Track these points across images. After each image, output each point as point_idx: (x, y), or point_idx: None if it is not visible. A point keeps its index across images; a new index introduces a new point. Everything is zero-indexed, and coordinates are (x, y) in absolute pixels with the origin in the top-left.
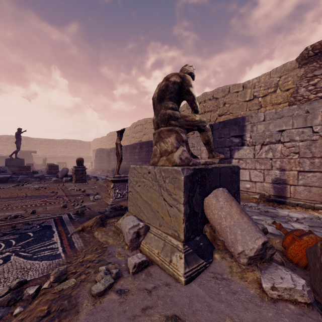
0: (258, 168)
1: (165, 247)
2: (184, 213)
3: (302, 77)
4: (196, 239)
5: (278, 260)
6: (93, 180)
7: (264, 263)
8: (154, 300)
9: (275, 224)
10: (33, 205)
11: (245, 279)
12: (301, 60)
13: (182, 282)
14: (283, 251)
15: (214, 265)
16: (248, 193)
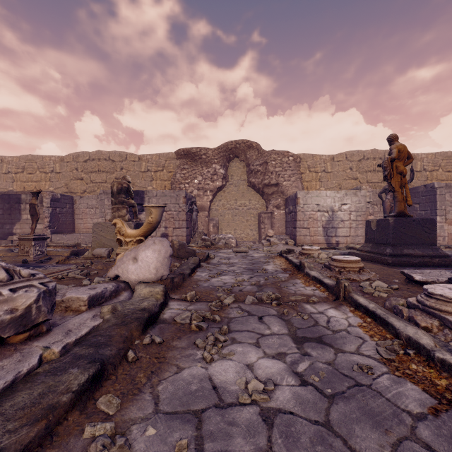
0: None
1: None
2: None
3: (178, 167)
4: None
5: None
6: None
7: None
8: None
9: None
10: None
11: None
12: (177, 154)
13: None
14: None
15: None
16: None
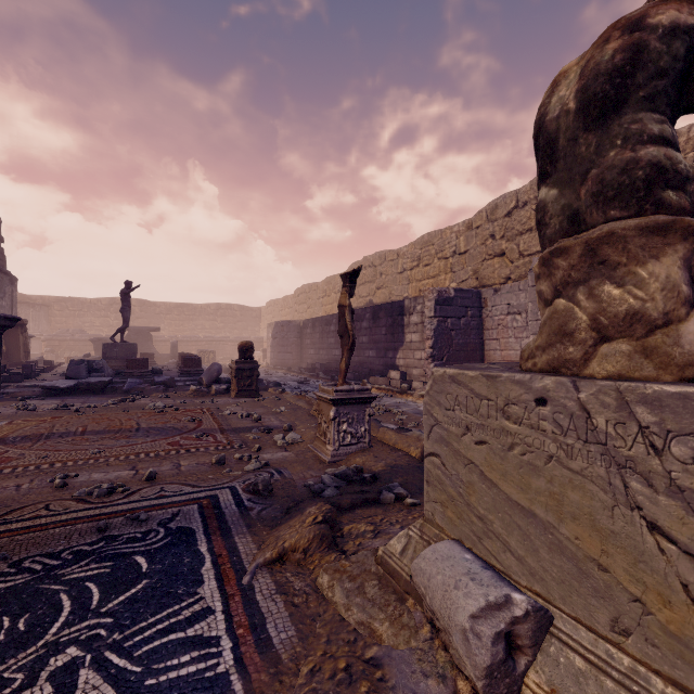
0: None
1: None
2: None
3: None
4: None
5: None
6: (274, 392)
7: None
8: None
9: None
10: (151, 453)
11: None
12: None
13: None
14: None
15: None
16: None
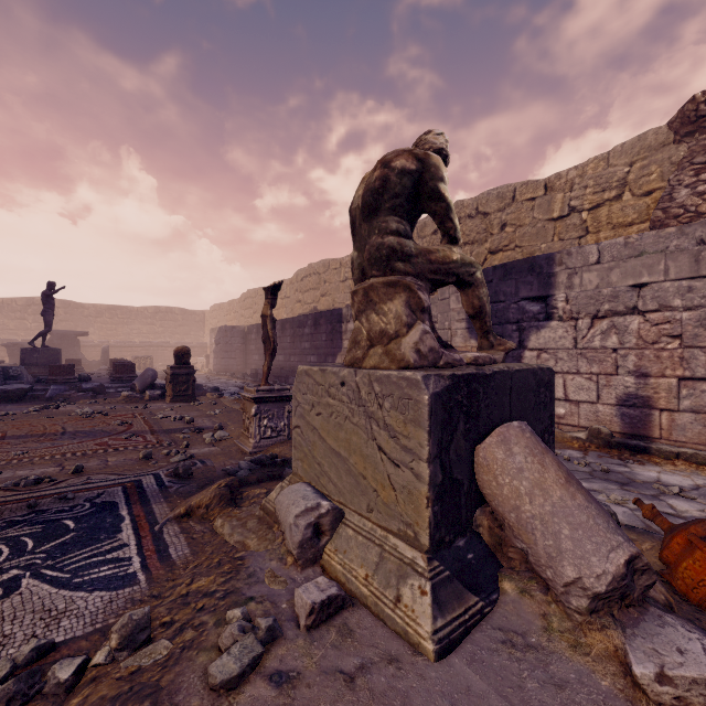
0: (585, 370)
1: (384, 564)
2: (430, 483)
3: (683, 164)
4: (459, 545)
5: (660, 599)
6: (212, 397)
7: (629, 610)
8: (363, 703)
9: (641, 505)
10: (78, 452)
11: (585, 651)
12: (679, 125)
13: (429, 653)
14: (662, 572)
15: (502, 611)
16: (562, 429)
